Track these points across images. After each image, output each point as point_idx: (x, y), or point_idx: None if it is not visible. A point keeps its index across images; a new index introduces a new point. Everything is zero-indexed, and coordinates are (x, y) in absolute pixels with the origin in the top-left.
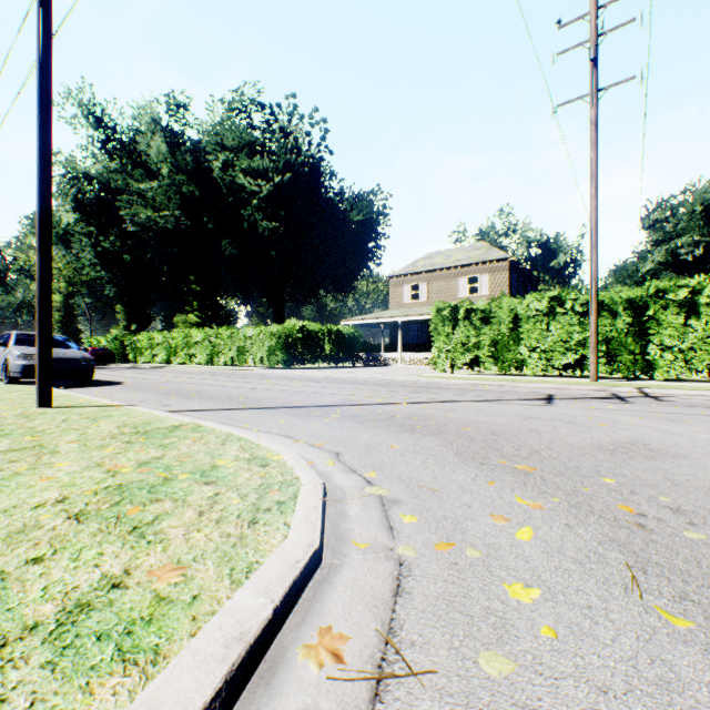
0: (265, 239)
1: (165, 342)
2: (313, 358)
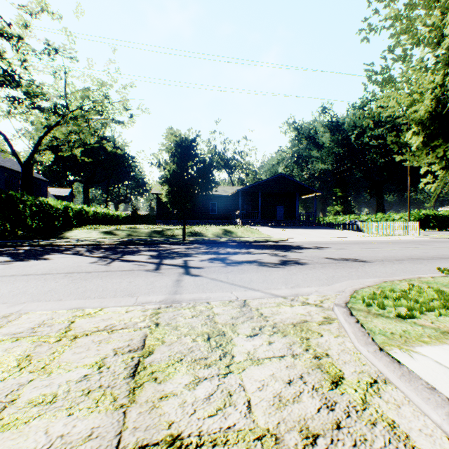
0: (379, 167)
1: (344, 220)
2: (426, 227)
